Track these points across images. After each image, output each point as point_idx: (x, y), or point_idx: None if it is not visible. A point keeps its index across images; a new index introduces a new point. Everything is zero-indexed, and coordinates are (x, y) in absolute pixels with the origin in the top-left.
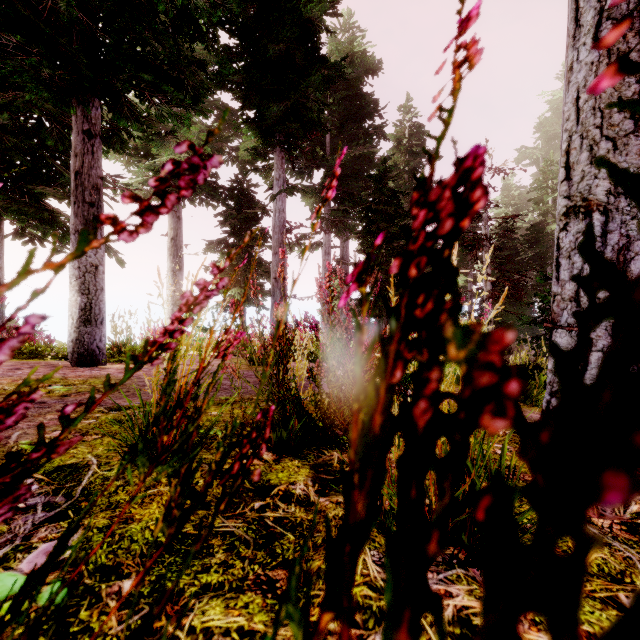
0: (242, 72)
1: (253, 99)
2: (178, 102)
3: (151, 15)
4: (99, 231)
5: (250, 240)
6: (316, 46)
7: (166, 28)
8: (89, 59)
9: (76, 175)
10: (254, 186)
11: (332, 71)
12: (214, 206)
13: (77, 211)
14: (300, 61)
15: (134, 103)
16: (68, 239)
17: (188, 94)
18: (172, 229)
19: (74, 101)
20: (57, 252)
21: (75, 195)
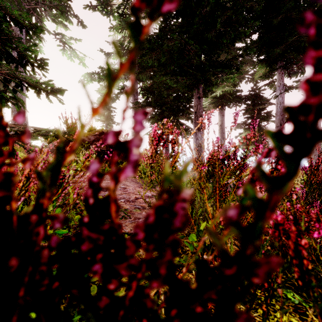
0: (258, 41)
1: (263, 50)
2: (229, 73)
3: (219, 44)
4: (202, 131)
5: (260, 119)
6: (307, 0)
7: (223, 43)
8: (200, 73)
9: (195, 113)
10: (262, 90)
11: (320, 10)
12: (239, 106)
13: (195, 125)
14: (294, 16)
15: (212, 80)
16: (186, 133)
17: (234, 68)
18: (220, 121)
19: (194, 88)
20: (182, 138)
21: (194, 120)
